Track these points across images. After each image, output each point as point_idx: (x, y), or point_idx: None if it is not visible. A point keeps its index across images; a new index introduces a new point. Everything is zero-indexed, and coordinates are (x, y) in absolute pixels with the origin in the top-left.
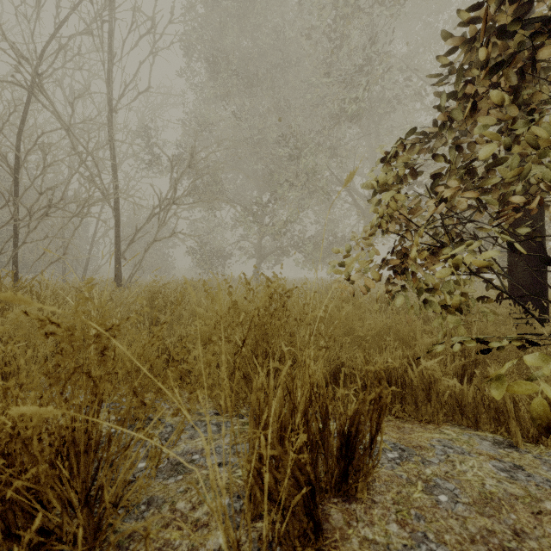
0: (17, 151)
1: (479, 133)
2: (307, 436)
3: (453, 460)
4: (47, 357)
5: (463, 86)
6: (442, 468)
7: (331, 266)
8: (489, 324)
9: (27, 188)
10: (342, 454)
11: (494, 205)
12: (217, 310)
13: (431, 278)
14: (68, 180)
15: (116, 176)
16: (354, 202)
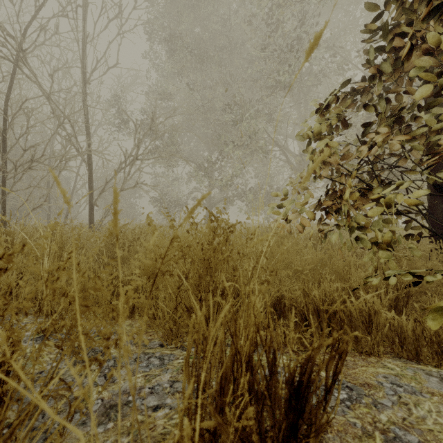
0: (5, 115)
1: (415, 74)
2: (252, 384)
3: (406, 402)
4: (13, 289)
5: (393, 39)
6: (397, 413)
7: (270, 208)
8: (417, 259)
9: (13, 145)
10: (291, 405)
11: (421, 150)
12: (161, 244)
13: (362, 217)
14: (48, 139)
15: (89, 137)
16: (287, 160)
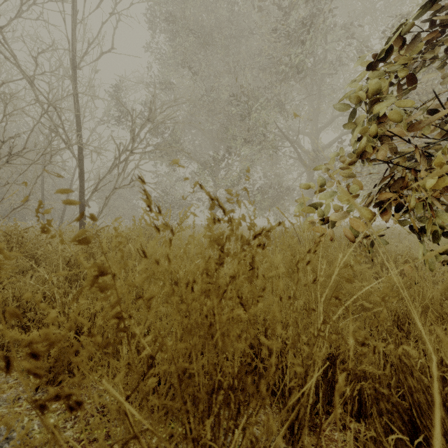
0: None
1: None
2: None
3: None
4: None
5: None
6: None
7: (299, 204)
8: None
9: None
10: None
11: None
12: (87, 278)
13: None
14: (31, 130)
15: (80, 129)
16: (298, 157)
